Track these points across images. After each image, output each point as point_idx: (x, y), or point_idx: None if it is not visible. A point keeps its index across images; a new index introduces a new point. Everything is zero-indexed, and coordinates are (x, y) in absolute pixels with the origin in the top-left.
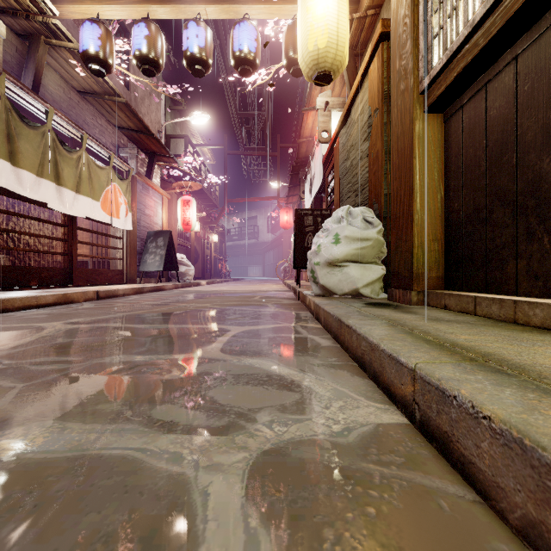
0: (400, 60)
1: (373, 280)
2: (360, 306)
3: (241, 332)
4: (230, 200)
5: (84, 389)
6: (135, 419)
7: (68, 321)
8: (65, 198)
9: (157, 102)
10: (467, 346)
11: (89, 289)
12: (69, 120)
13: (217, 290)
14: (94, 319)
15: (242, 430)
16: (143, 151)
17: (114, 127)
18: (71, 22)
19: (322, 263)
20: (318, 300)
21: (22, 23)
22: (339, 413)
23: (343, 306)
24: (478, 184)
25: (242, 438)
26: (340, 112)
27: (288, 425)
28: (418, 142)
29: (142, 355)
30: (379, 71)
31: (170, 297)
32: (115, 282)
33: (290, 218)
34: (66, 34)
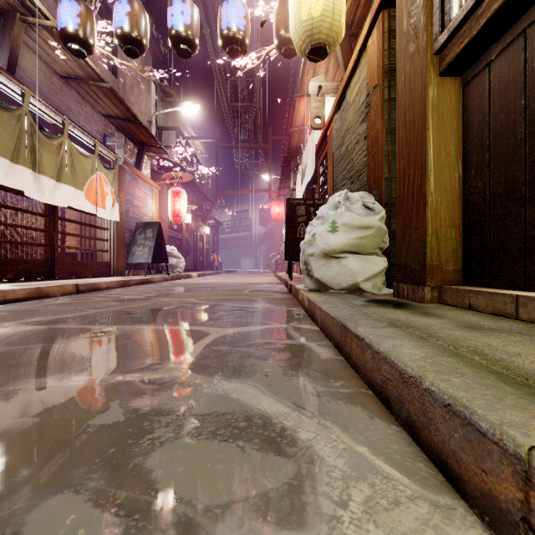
0: (409, 19)
1: (374, 273)
2: (364, 304)
3: (222, 337)
4: (222, 192)
5: None
6: None
7: (25, 321)
8: (44, 186)
9: (147, 92)
10: None
11: (69, 282)
12: (49, 105)
13: (207, 283)
14: (57, 318)
15: None
16: (132, 142)
17: (100, 116)
18: (52, 3)
19: (317, 255)
20: (313, 297)
21: None
22: (368, 523)
23: (343, 305)
24: (512, 156)
25: None
26: (333, 98)
27: None
28: (432, 111)
29: (82, 376)
30: (379, 43)
31: (156, 290)
32: (102, 275)
33: (282, 210)
34: (43, 11)
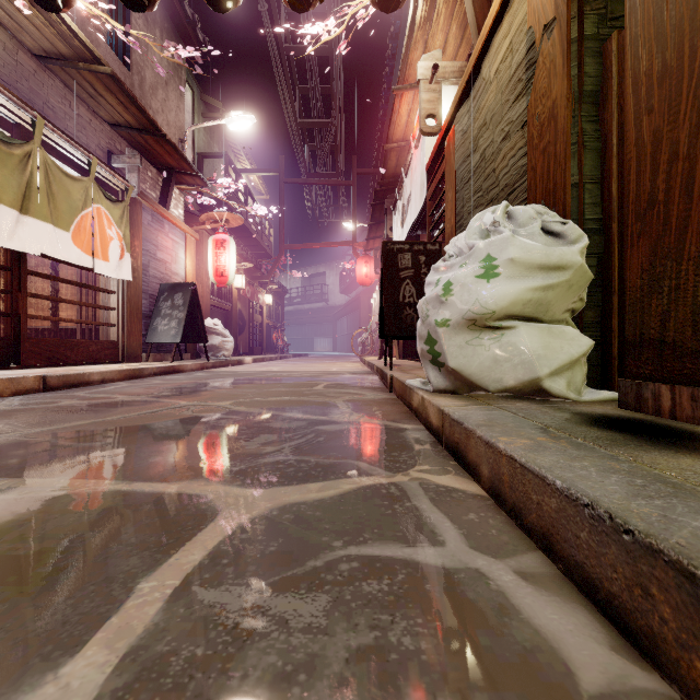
0: None
1: (571, 359)
2: (600, 436)
3: (244, 530)
4: (288, 246)
5: None
6: None
7: None
8: None
9: (179, 98)
10: None
11: (31, 373)
12: (7, 92)
13: (262, 372)
14: None
15: None
16: (155, 167)
17: (103, 123)
18: None
19: (454, 323)
20: (453, 407)
21: None
22: None
23: (557, 442)
24: None
25: None
26: (453, 91)
27: None
28: None
29: None
30: None
31: (177, 385)
32: (104, 360)
33: (371, 270)
34: None
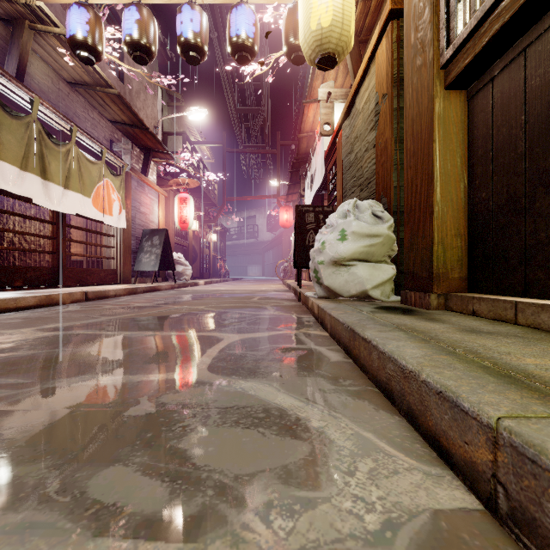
0: (416, 32)
1: (383, 280)
2: (372, 311)
3: (235, 342)
4: (229, 198)
5: (11, 435)
6: (59, 500)
7: (42, 327)
8: (52, 193)
9: (154, 97)
10: (549, 379)
11: (77, 290)
12: (57, 112)
13: (214, 290)
14: (72, 325)
15: (221, 528)
16: (138, 147)
17: (107, 121)
18: (59, 9)
19: (326, 262)
20: (323, 304)
21: (5, 6)
22: (371, 486)
23: (352, 312)
24: (514, 169)
25: (219, 549)
26: (343, 104)
27: (295, 515)
28: (439, 123)
29: (109, 376)
30: (388, 52)
31: (164, 298)
32: (108, 282)
33: (290, 216)
34: (52, 18)
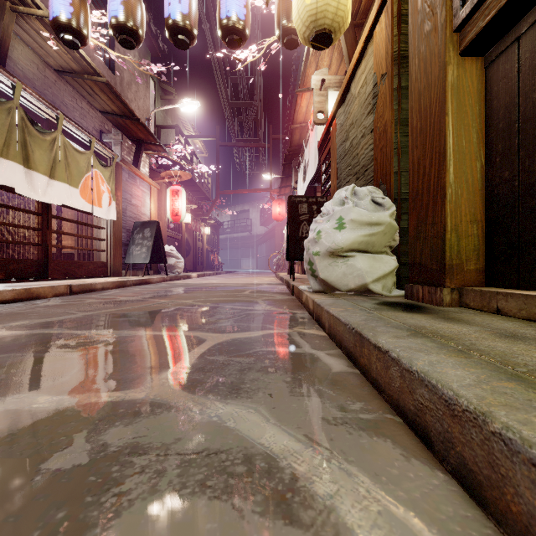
0: None
1: (385, 273)
2: (376, 307)
3: (219, 344)
4: (222, 191)
5: None
6: None
7: (6, 325)
8: (36, 183)
9: (146, 89)
10: None
11: (61, 283)
12: (42, 99)
13: (206, 283)
14: (41, 322)
15: None
16: (130, 139)
17: (97, 112)
18: None
19: (322, 253)
20: (319, 299)
21: None
22: None
23: (354, 309)
24: None
25: None
26: (336, 93)
27: None
28: (452, 94)
29: (50, 395)
30: (387, 28)
31: (153, 291)
32: (98, 275)
33: (283, 210)
34: None
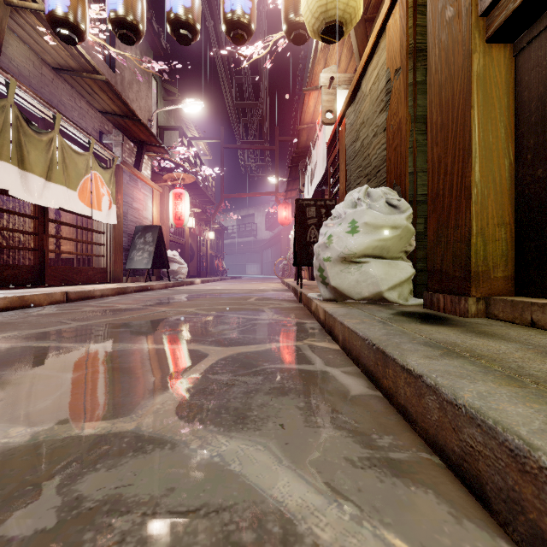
0: None
1: (401, 280)
2: (395, 319)
3: (222, 360)
4: (226, 195)
5: None
6: None
7: None
8: (31, 185)
9: (148, 89)
10: None
11: (58, 290)
12: (38, 97)
13: (210, 290)
14: (31, 333)
15: None
16: (131, 141)
17: (96, 112)
18: None
19: (334, 259)
20: (331, 308)
21: None
22: None
23: (372, 321)
24: None
25: None
26: (346, 92)
27: None
28: (478, 85)
29: (24, 426)
30: (402, 20)
31: (154, 298)
32: (97, 281)
33: (289, 214)
34: None
